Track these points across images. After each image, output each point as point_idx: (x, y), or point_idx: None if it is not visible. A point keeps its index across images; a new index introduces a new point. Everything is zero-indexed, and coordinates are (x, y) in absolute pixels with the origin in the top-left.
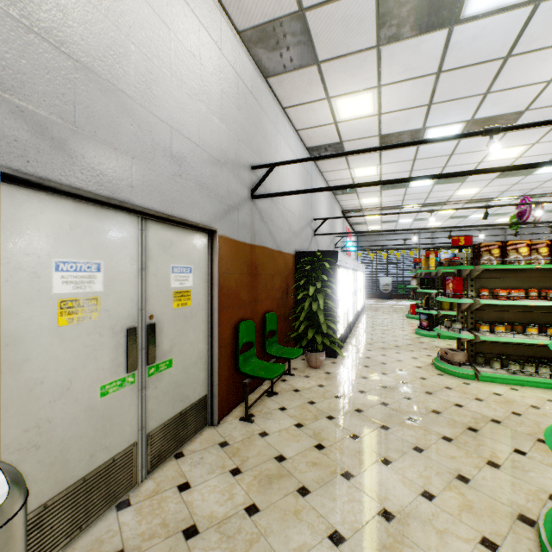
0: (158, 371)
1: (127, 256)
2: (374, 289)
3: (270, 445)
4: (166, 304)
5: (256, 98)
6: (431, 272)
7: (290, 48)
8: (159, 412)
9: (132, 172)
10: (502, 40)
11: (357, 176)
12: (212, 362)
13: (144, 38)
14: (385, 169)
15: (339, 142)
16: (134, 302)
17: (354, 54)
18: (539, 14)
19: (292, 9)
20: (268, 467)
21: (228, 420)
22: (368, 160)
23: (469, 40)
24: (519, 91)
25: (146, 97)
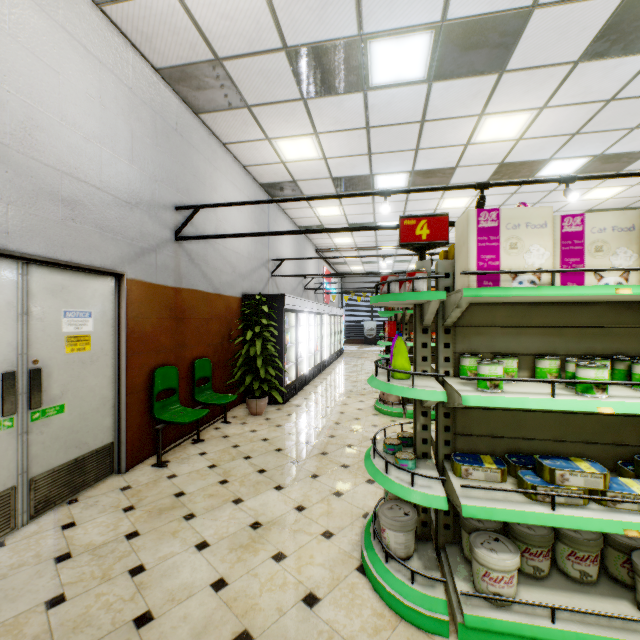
0: (45, 416)
1: (3, 301)
2: (359, 334)
3: (174, 485)
4: (56, 348)
5: (183, 135)
6: (392, 317)
7: (215, 90)
8: (47, 458)
9: (7, 219)
10: (413, 107)
11: (322, 215)
12: (120, 409)
13: (24, 85)
14: (348, 210)
15: (293, 181)
16: (13, 346)
17: (282, 103)
18: (435, 91)
19: (209, 57)
20: (164, 502)
21: (140, 467)
22: (328, 201)
23: (385, 104)
24: (445, 151)
25: (26, 143)
